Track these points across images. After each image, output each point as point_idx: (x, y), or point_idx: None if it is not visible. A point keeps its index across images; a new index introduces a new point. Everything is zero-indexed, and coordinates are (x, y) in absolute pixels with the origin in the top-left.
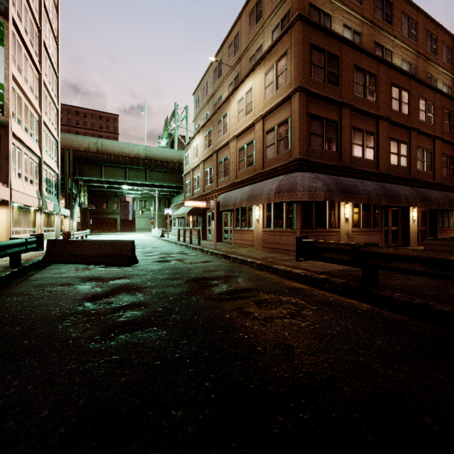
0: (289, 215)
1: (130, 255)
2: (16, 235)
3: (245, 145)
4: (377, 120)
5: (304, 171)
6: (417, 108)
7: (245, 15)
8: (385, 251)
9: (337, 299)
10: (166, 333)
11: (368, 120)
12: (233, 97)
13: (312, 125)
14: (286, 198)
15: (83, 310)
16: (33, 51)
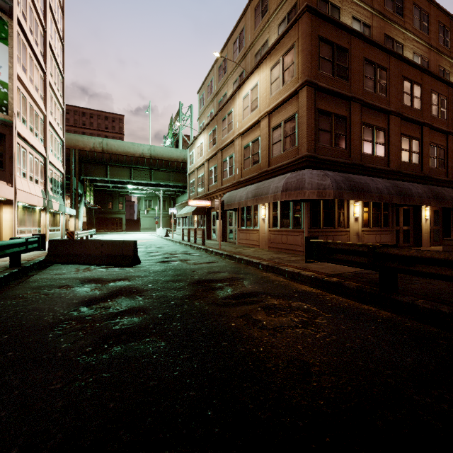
0: (296, 214)
1: (132, 256)
2: (21, 235)
3: (251, 142)
4: (387, 116)
5: (312, 168)
6: (430, 102)
7: (250, 11)
8: (406, 253)
9: (352, 305)
10: (165, 344)
11: (378, 115)
12: (237, 94)
13: (320, 121)
14: (294, 197)
15: (78, 316)
16: (38, 51)
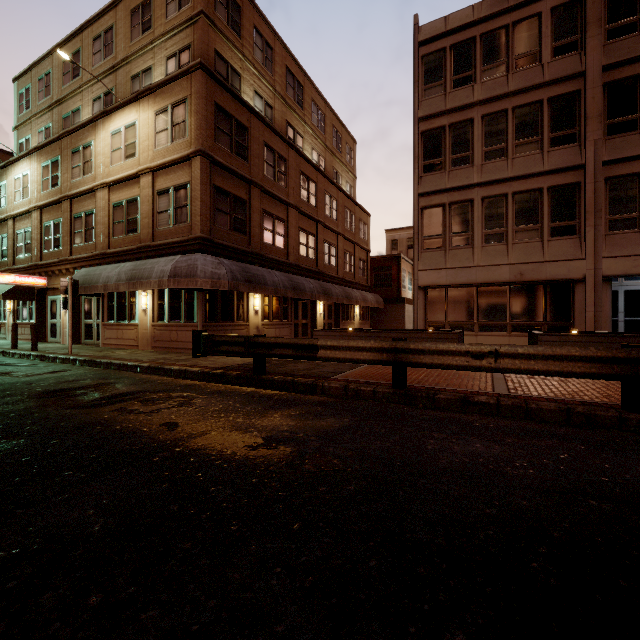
0: (188, 305)
1: None
2: None
3: (125, 201)
4: (287, 207)
5: (208, 253)
6: (324, 202)
7: (124, 10)
8: (269, 341)
9: (229, 387)
10: (24, 440)
11: (279, 205)
12: (102, 123)
13: (217, 200)
14: (184, 285)
15: None
16: None
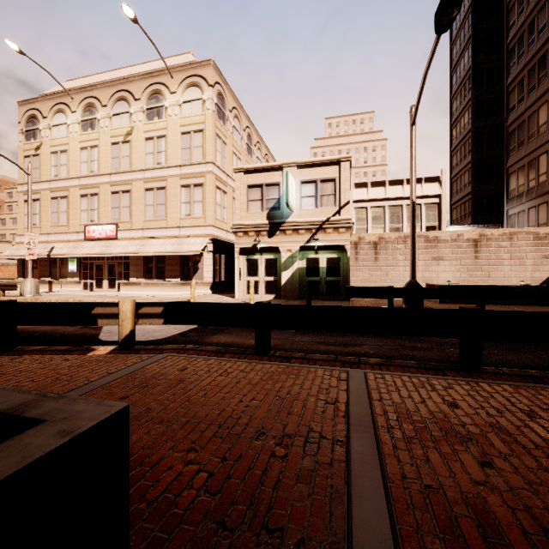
0: None
1: None
2: None
3: None
4: None
5: None
6: None
7: None
8: None
9: None
10: None
11: None
12: None
13: None
14: None
15: None
16: None
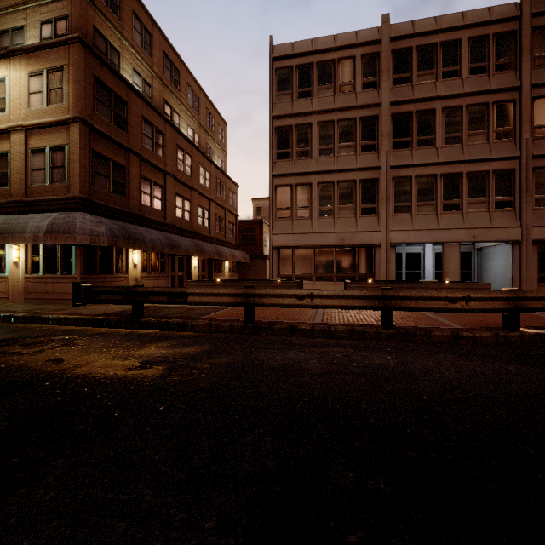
0: (66, 258)
1: None
2: None
3: None
4: (165, 175)
5: (86, 211)
6: (198, 172)
7: None
8: (146, 290)
9: (109, 330)
10: None
11: (157, 172)
12: None
13: (96, 164)
14: (62, 240)
15: None
16: None
